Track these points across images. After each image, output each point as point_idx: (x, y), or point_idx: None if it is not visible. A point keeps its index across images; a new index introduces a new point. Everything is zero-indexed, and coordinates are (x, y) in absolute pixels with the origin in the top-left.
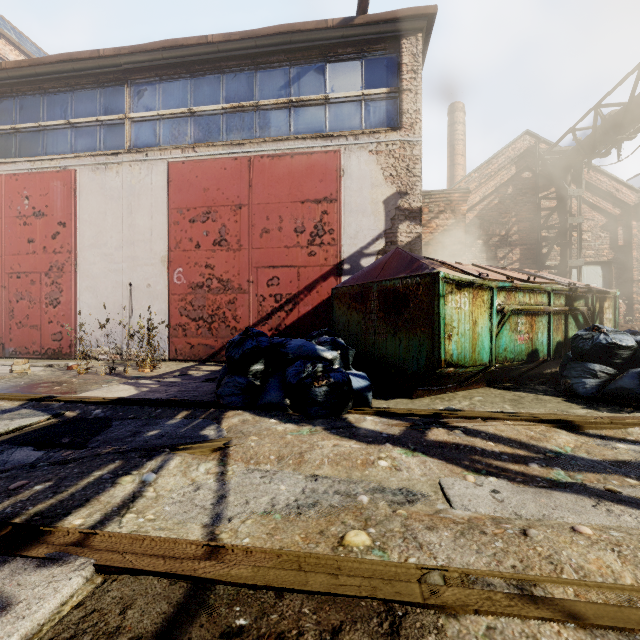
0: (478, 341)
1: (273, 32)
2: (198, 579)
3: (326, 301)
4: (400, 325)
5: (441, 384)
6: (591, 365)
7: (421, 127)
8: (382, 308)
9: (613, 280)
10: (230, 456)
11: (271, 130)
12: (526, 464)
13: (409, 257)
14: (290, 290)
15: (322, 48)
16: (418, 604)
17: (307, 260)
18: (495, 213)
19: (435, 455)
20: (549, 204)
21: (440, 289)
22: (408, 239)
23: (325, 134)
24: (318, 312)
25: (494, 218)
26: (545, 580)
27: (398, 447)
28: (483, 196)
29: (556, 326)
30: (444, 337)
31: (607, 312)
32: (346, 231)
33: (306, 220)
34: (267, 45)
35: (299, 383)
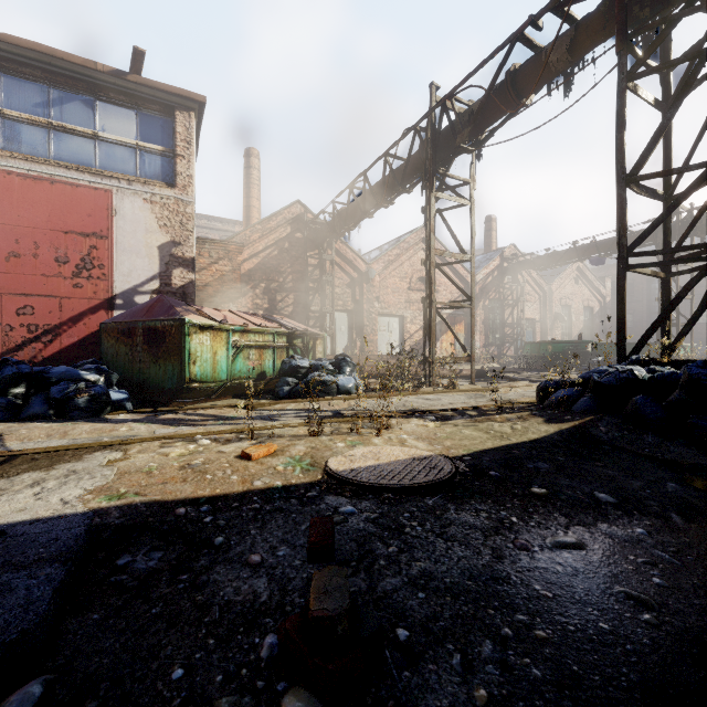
0: (218, 366)
1: (26, 46)
2: (12, 455)
3: (96, 333)
4: (160, 355)
5: (194, 397)
6: (288, 379)
7: (194, 191)
8: (146, 342)
9: (354, 324)
10: (6, 439)
11: (22, 146)
12: (208, 421)
13: (169, 304)
14: (50, 321)
15: (91, 84)
16: (117, 444)
17: (72, 292)
18: (275, 262)
19: (159, 423)
20: (314, 262)
21: (186, 330)
22: (182, 283)
23: (95, 170)
24: (86, 344)
25: (275, 266)
26: (171, 436)
27: (137, 423)
28: (266, 246)
29: (280, 356)
30: (189, 363)
31: (319, 347)
32: (119, 268)
33: (71, 251)
34: (17, 54)
35: (63, 397)
